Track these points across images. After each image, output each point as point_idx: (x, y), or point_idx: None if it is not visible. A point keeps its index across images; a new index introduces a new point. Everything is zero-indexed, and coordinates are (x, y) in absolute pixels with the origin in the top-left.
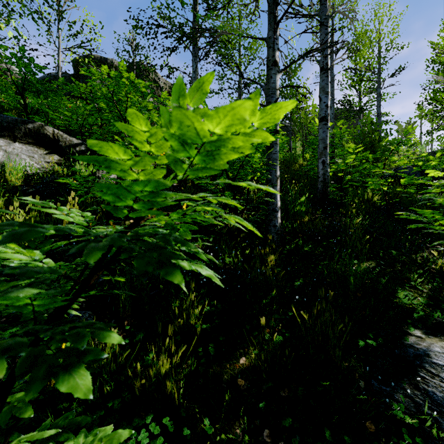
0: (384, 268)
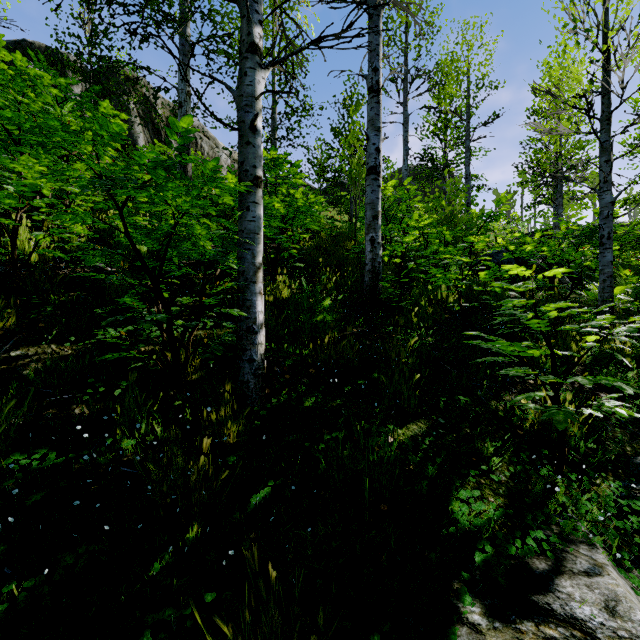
0: (443, 434)
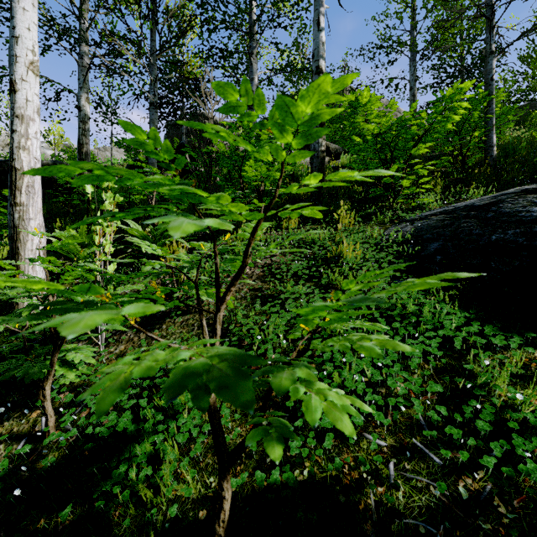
0: None
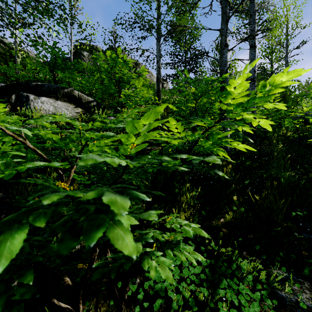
0: (301, 176)
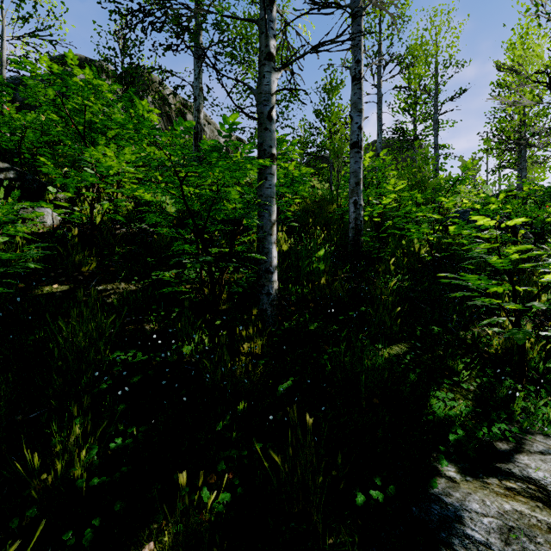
0: (420, 354)
